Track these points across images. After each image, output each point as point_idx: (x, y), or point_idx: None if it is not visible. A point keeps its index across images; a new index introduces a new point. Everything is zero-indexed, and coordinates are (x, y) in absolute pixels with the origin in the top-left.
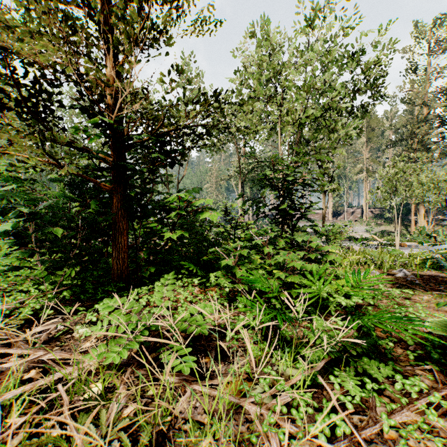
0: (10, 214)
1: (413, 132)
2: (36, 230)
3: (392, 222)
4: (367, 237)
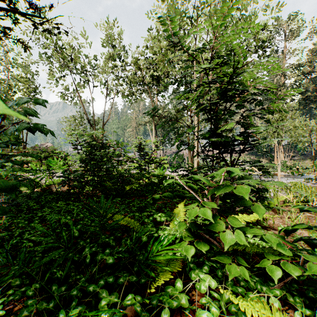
0: None
1: (276, 93)
2: None
3: (260, 157)
4: (249, 169)
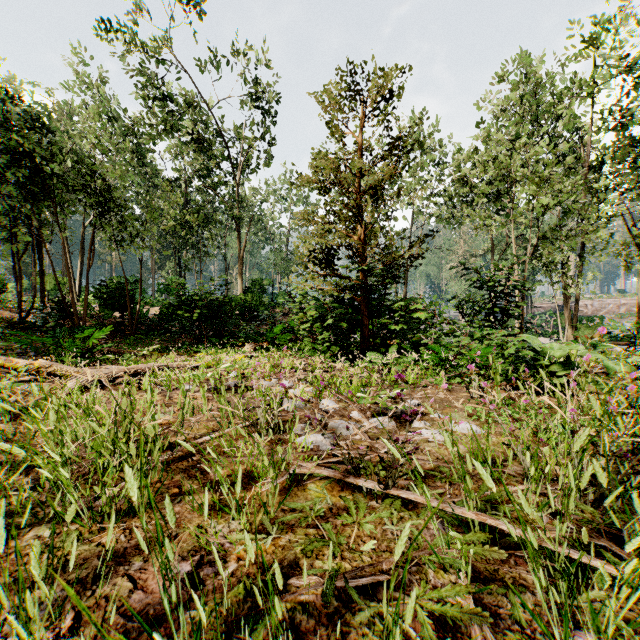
0: (328, 317)
1: None
2: (334, 324)
3: None
4: None
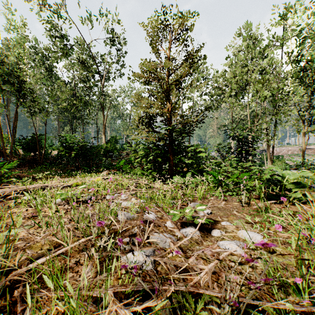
0: (150, 155)
1: None
2: (154, 159)
3: None
4: None
